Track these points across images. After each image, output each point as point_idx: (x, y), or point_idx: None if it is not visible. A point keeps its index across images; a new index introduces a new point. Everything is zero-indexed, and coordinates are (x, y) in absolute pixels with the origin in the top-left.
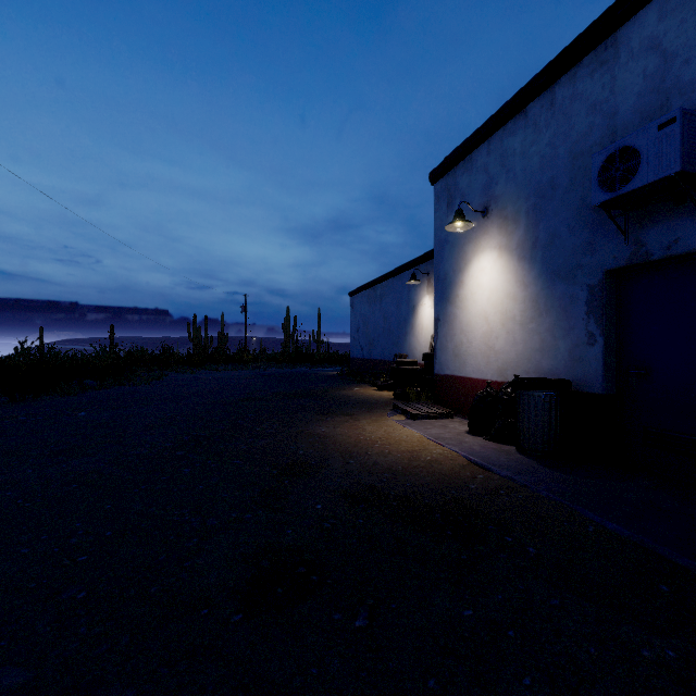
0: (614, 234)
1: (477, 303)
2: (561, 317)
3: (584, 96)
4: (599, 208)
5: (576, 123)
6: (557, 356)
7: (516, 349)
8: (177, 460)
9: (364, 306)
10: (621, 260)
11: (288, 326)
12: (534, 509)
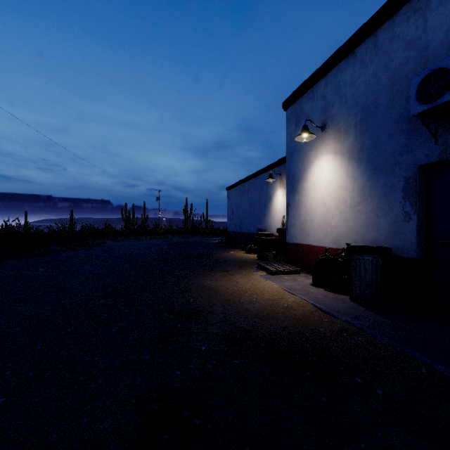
0: (426, 138)
1: (318, 192)
2: (382, 201)
3: (401, 36)
4: (414, 119)
5: (395, 57)
6: (379, 229)
7: (347, 225)
8: (100, 307)
9: (237, 196)
10: (432, 157)
11: (187, 211)
12: (373, 350)
